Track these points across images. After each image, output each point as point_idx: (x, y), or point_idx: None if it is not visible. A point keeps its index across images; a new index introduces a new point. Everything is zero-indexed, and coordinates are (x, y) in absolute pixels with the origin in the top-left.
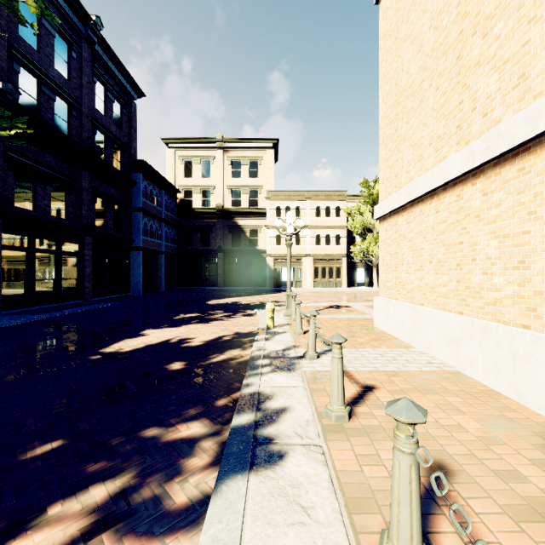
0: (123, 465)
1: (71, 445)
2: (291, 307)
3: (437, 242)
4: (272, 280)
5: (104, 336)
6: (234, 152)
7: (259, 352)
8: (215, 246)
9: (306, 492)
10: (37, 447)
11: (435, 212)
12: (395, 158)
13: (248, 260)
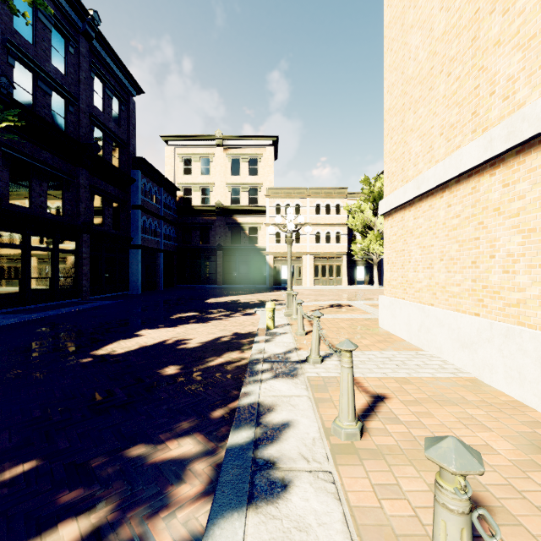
0: (102, 494)
1: (46, 467)
2: (292, 307)
3: (449, 238)
4: (271, 278)
5: (97, 337)
6: (234, 149)
7: (259, 355)
8: (215, 244)
9: (316, 538)
10: (6, 469)
11: (447, 206)
12: (401, 151)
13: (247, 258)
